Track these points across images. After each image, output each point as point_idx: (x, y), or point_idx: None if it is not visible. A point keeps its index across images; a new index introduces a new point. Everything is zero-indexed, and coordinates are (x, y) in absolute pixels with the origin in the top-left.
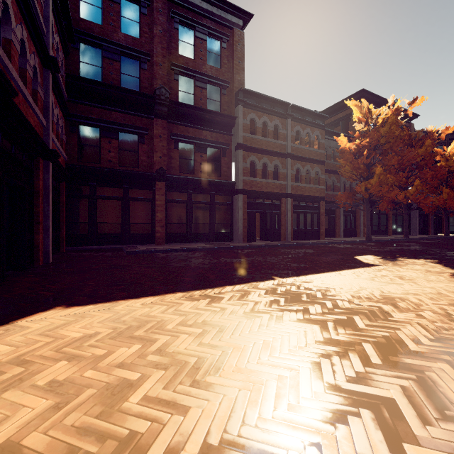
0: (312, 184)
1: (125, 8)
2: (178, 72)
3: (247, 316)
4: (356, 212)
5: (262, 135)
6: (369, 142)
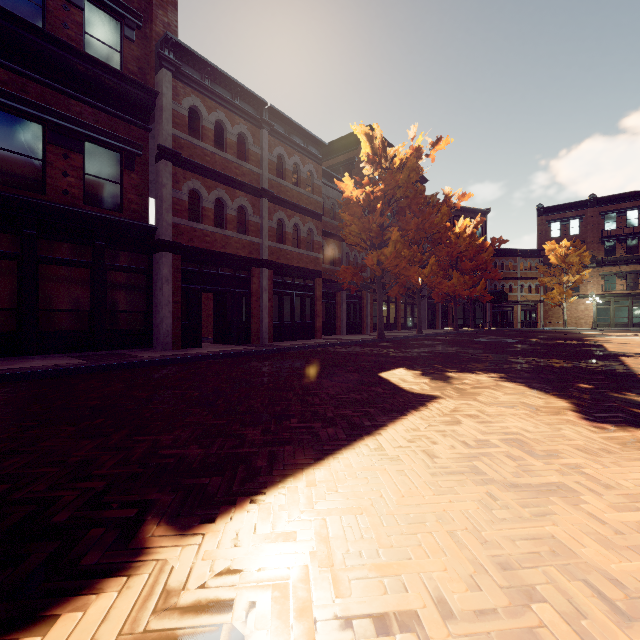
0: (303, 248)
1: None
2: None
3: None
4: (362, 298)
5: (214, 145)
6: (384, 190)
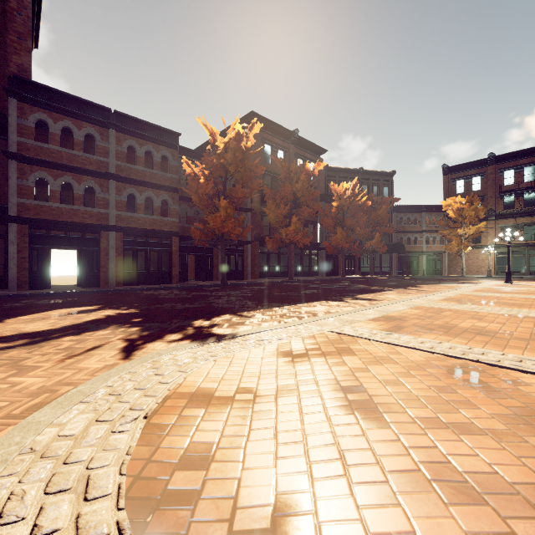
0: (157, 215)
1: None
2: None
3: None
4: (244, 251)
5: (64, 145)
6: (206, 168)
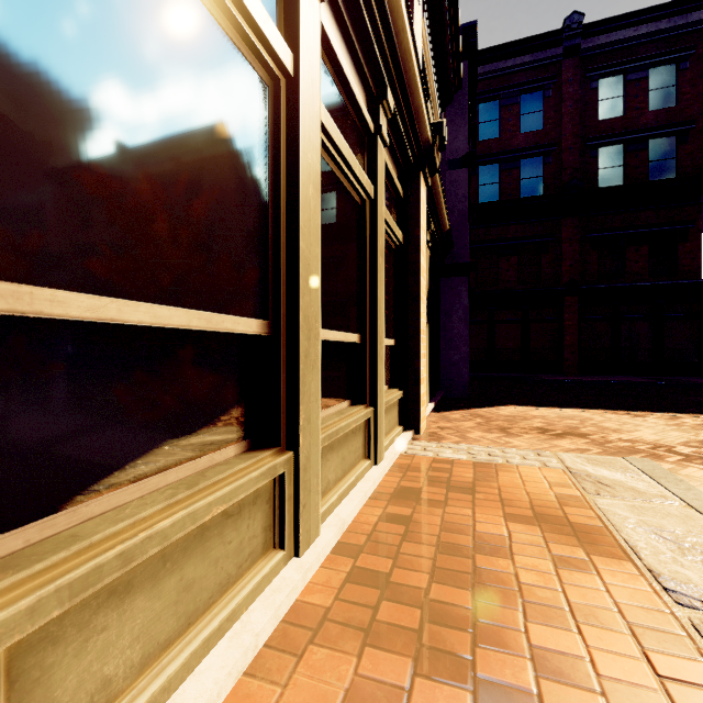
0: None
1: (524, 103)
2: (596, 145)
3: (667, 425)
4: None
5: None
6: None
